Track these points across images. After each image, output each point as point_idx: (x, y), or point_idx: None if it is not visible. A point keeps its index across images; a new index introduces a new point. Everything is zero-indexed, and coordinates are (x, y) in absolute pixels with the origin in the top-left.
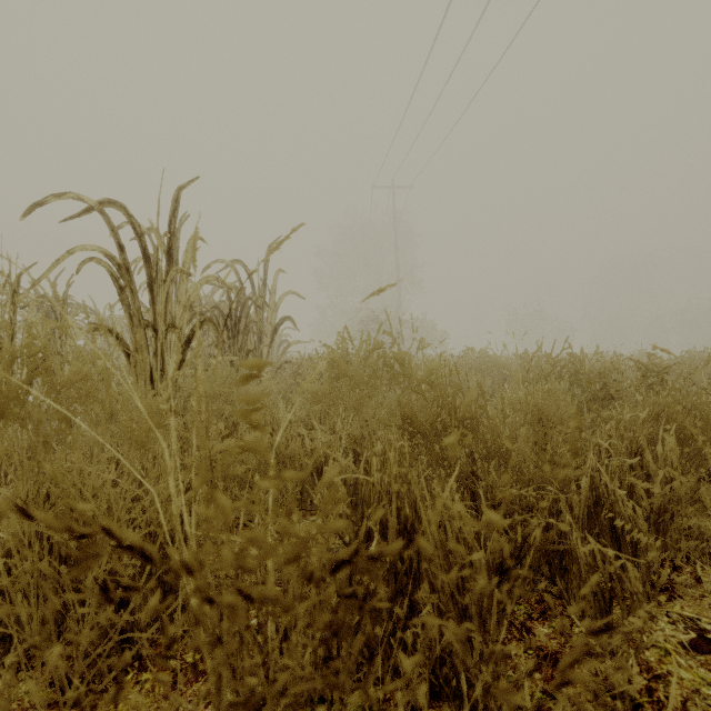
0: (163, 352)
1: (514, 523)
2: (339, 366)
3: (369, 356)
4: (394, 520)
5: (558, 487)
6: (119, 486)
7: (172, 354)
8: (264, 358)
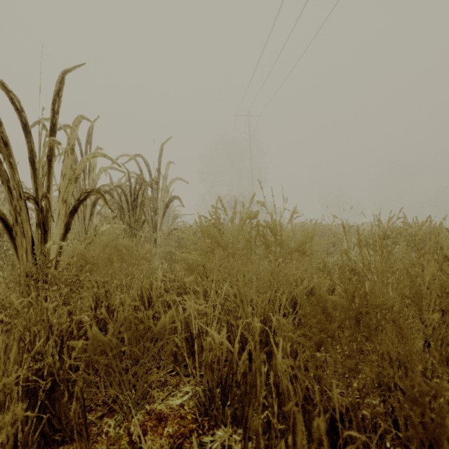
0: (47, 221)
1: None
2: (212, 235)
3: (242, 224)
4: None
5: None
6: None
7: (57, 223)
8: (159, 226)
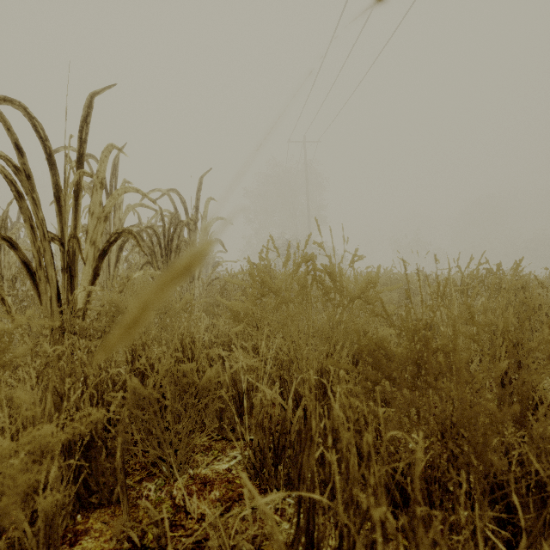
0: (74, 266)
1: None
2: (263, 279)
3: (297, 268)
4: None
5: None
6: None
7: (85, 268)
8: (197, 275)
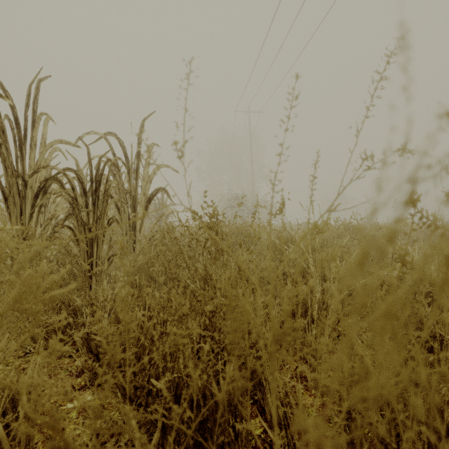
0: None
1: None
2: None
3: None
4: None
5: None
6: None
7: None
8: (138, 226)
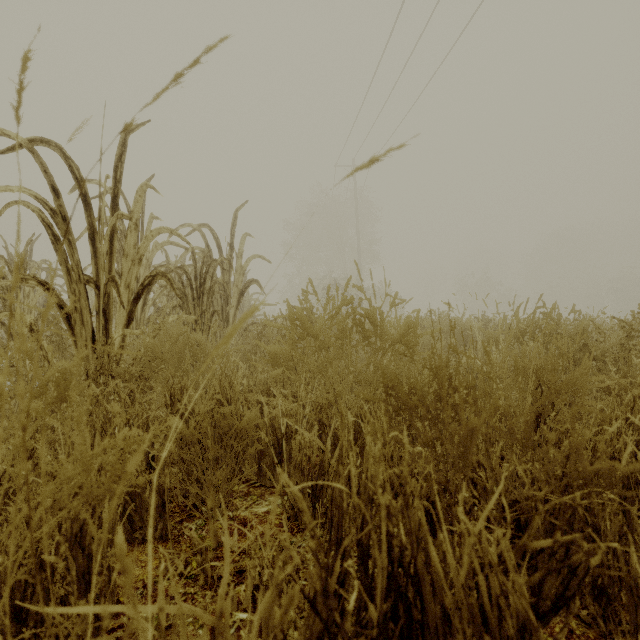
0: (108, 309)
1: (556, 547)
2: (302, 323)
3: (336, 312)
4: (384, 554)
5: (604, 486)
6: (37, 466)
7: (119, 312)
8: (231, 320)
